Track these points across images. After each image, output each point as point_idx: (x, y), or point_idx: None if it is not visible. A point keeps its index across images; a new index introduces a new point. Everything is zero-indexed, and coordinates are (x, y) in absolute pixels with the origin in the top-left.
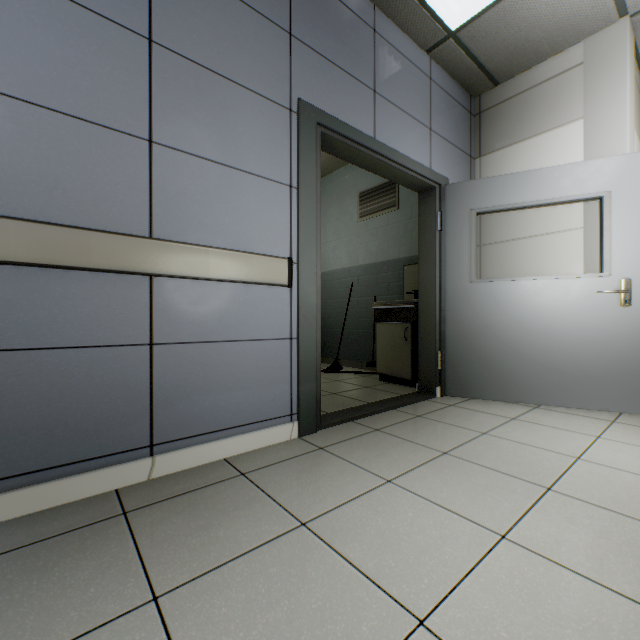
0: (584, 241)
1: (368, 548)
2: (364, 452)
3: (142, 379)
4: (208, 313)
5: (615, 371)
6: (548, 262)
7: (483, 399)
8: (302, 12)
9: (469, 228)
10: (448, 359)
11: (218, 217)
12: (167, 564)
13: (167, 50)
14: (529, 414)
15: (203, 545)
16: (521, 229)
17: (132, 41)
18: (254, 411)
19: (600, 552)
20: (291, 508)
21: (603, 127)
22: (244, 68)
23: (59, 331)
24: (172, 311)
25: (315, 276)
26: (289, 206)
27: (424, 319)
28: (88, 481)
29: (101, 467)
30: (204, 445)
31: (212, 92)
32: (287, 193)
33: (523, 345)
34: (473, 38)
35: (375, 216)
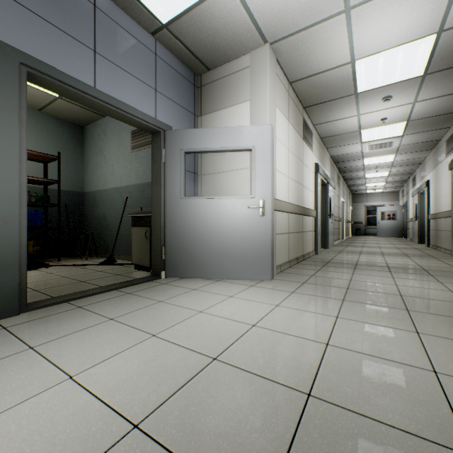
0: (250, 176)
1: None
2: (42, 326)
3: None
4: None
5: (257, 255)
6: (234, 188)
7: (189, 278)
8: None
9: (180, 162)
10: (168, 251)
11: None
12: None
13: None
14: (208, 285)
15: None
16: (222, 166)
17: None
18: None
19: (131, 375)
20: None
21: (258, 108)
22: None
23: None
24: None
25: (18, 187)
26: None
27: (155, 224)
28: None
29: None
30: None
31: None
32: None
33: (211, 241)
34: (181, 33)
35: (141, 149)
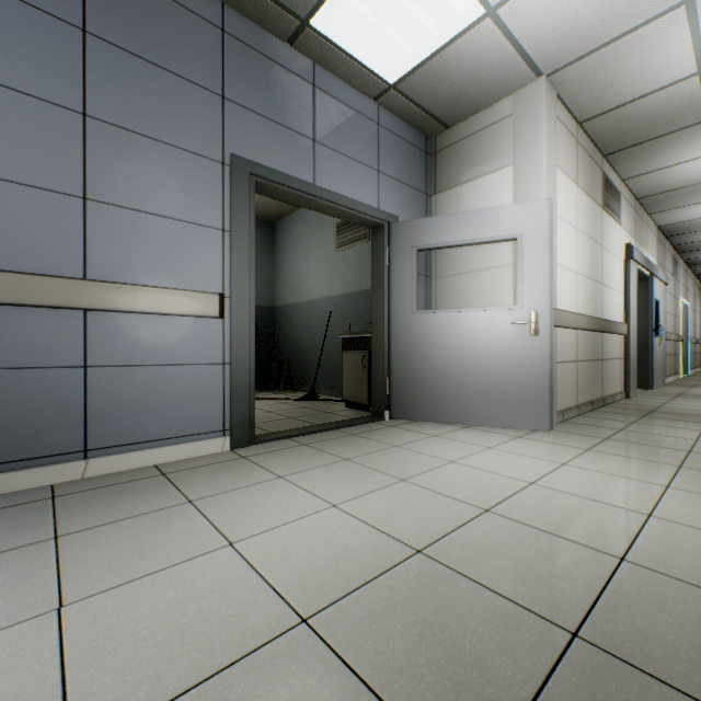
0: (513, 276)
1: (228, 512)
2: (278, 459)
3: (77, 395)
4: (140, 341)
5: (527, 393)
6: (487, 295)
7: (422, 421)
8: (236, 76)
9: (411, 264)
10: (394, 384)
11: (150, 259)
12: (73, 522)
13: (101, 122)
14: (453, 432)
15: (106, 513)
16: (467, 264)
17: (68, 117)
18: (186, 426)
19: (394, 512)
20: (188, 493)
21: (526, 174)
22: (176, 130)
23: (2, 355)
24: (105, 339)
25: (248, 309)
26: (222, 248)
27: (376, 347)
28: (28, 476)
29: (40, 466)
30: (135, 452)
31: (144, 153)
32: (220, 236)
33: (455, 371)
34: (412, 90)
35: (350, 247)
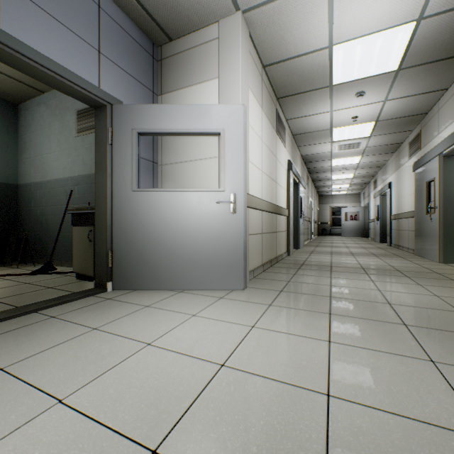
0: (219, 166)
1: None
2: None
3: None
4: None
5: (228, 260)
6: (201, 180)
7: (143, 289)
8: None
9: (132, 145)
10: (115, 257)
11: None
12: None
13: None
14: (167, 299)
15: None
16: (186, 154)
17: None
18: None
19: None
20: None
21: (229, 86)
22: None
23: None
24: None
25: None
26: None
27: (99, 222)
28: None
29: None
30: None
31: None
32: None
33: (171, 243)
34: None
35: (89, 133)
